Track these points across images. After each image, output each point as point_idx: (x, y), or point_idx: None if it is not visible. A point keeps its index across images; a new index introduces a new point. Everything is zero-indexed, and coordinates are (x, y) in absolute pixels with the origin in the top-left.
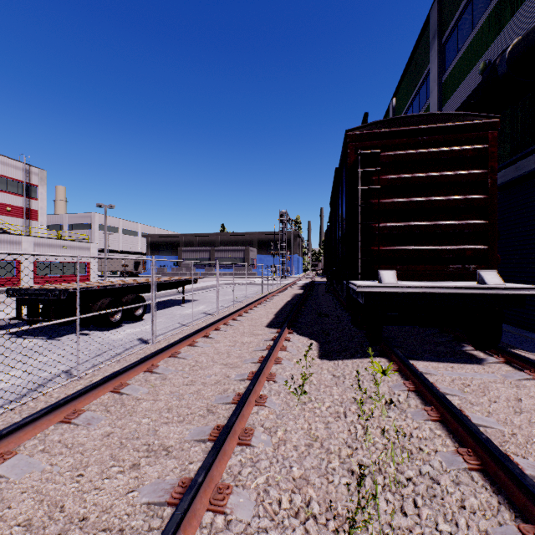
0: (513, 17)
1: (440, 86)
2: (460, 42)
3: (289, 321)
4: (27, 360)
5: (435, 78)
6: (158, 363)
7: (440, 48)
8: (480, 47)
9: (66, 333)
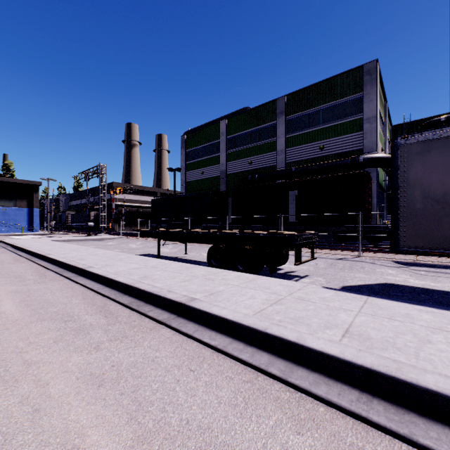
0: (335, 137)
1: (285, 138)
2: (299, 126)
3: (327, 245)
4: (364, 277)
5: (283, 133)
6: (397, 255)
7: (285, 121)
8: (316, 137)
9: (282, 275)
